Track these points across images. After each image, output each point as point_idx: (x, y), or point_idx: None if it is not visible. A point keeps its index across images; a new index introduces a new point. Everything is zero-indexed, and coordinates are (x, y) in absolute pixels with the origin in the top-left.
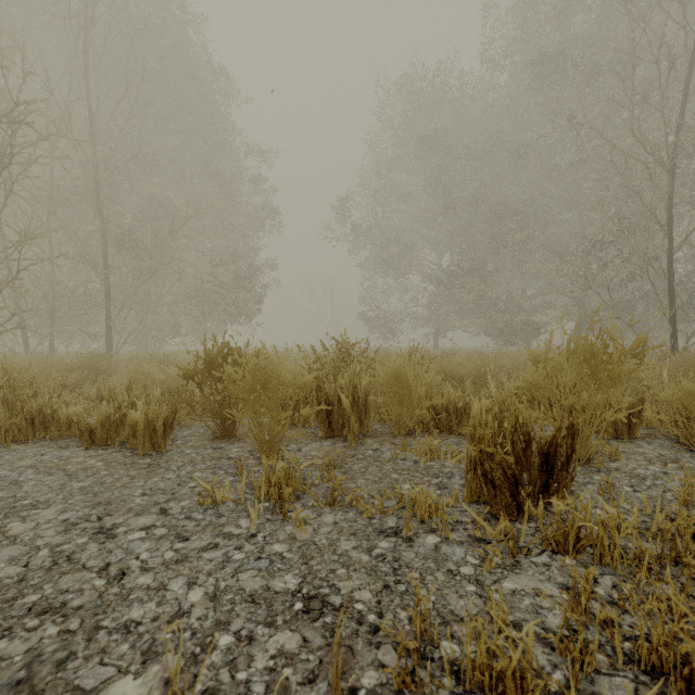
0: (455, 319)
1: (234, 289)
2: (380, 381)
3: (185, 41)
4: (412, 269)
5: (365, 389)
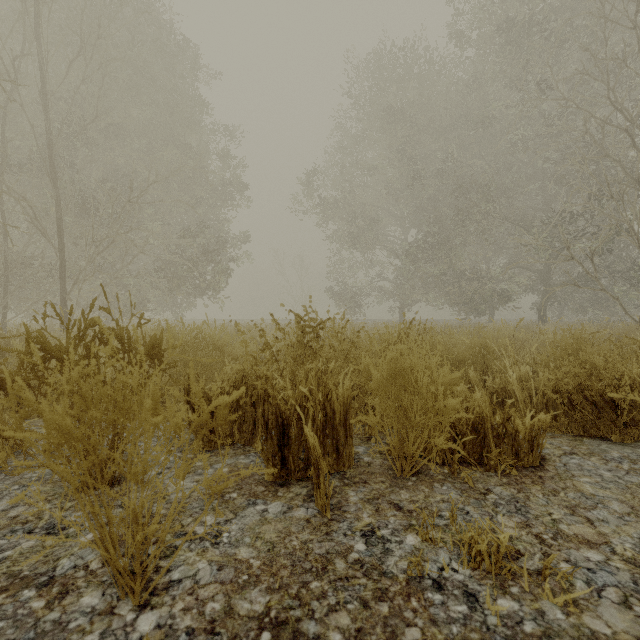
0: (420, 293)
1: (201, 262)
2: (372, 388)
3: (150, 9)
4: (378, 244)
5: (343, 397)
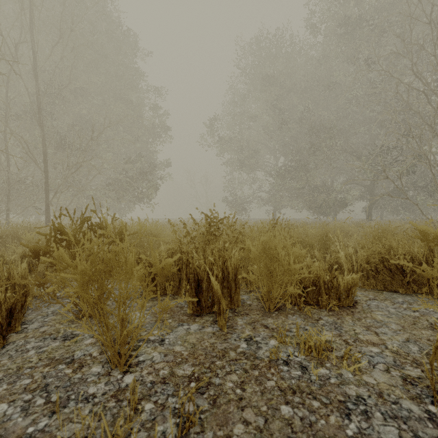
0: (287, 201)
1: (139, 180)
2: (251, 258)
3: (104, 9)
4: (258, 167)
5: (234, 264)
